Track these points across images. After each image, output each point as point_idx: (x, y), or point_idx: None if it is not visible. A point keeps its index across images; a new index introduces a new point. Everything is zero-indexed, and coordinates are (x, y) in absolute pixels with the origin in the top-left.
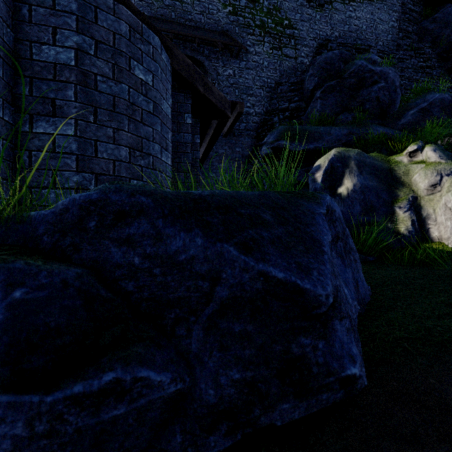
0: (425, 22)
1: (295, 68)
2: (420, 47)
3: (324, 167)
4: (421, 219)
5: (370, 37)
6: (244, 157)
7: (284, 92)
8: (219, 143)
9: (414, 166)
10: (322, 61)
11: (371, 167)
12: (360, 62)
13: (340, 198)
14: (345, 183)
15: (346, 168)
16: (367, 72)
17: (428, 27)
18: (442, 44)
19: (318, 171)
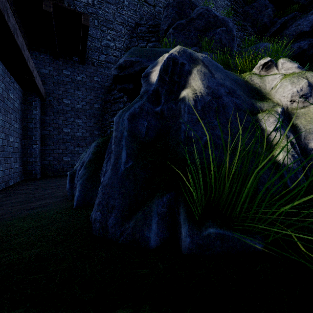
0: (247, 7)
1: (154, 15)
2: (244, 24)
3: (162, 61)
4: (301, 141)
5: (212, 7)
6: (103, 88)
7: (143, 32)
8: (75, 70)
9: (272, 77)
10: (175, 4)
11: (224, 74)
12: (206, 7)
13: (184, 103)
14: (191, 85)
15: (193, 67)
16: (212, 16)
17: (249, 11)
18: (257, 25)
19: (153, 68)
